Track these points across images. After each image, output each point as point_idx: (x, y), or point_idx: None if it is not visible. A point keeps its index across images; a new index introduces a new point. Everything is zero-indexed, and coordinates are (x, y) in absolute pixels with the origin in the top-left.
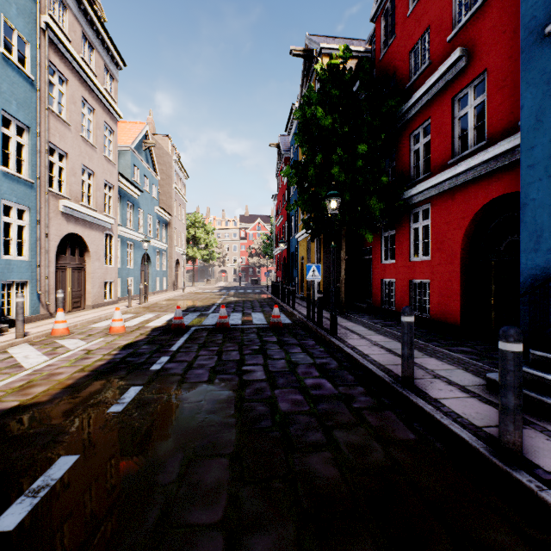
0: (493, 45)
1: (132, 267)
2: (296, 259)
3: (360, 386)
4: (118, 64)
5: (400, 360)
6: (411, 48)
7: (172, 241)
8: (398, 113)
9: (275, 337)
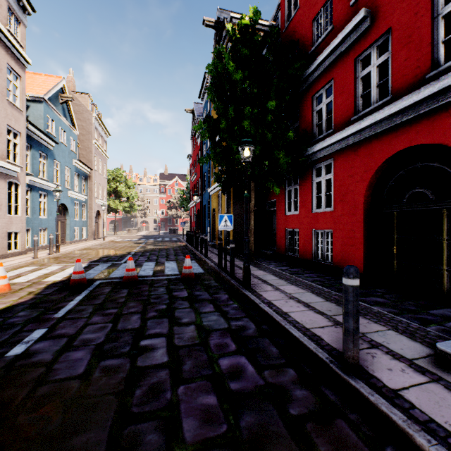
0: (398, 3)
1: (45, 217)
2: (208, 211)
3: (289, 367)
4: (25, 8)
5: (324, 319)
6: (314, 16)
7: (92, 193)
8: (302, 76)
9: (186, 291)
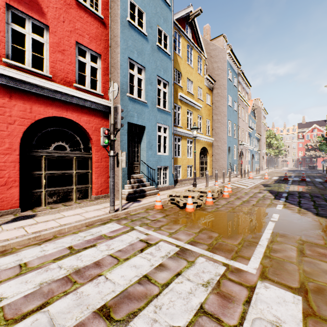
0: None
1: (249, 160)
2: None
3: None
4: (249, 88)
5: None
6: None
7: (261, 147)
8: None
9: None
